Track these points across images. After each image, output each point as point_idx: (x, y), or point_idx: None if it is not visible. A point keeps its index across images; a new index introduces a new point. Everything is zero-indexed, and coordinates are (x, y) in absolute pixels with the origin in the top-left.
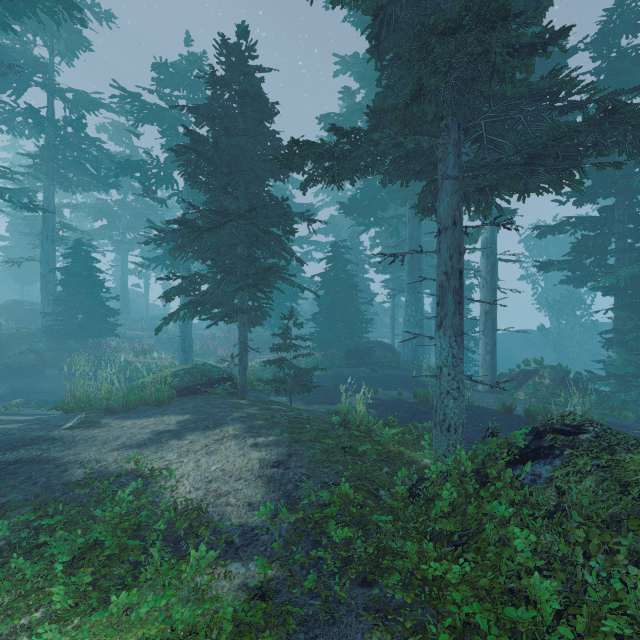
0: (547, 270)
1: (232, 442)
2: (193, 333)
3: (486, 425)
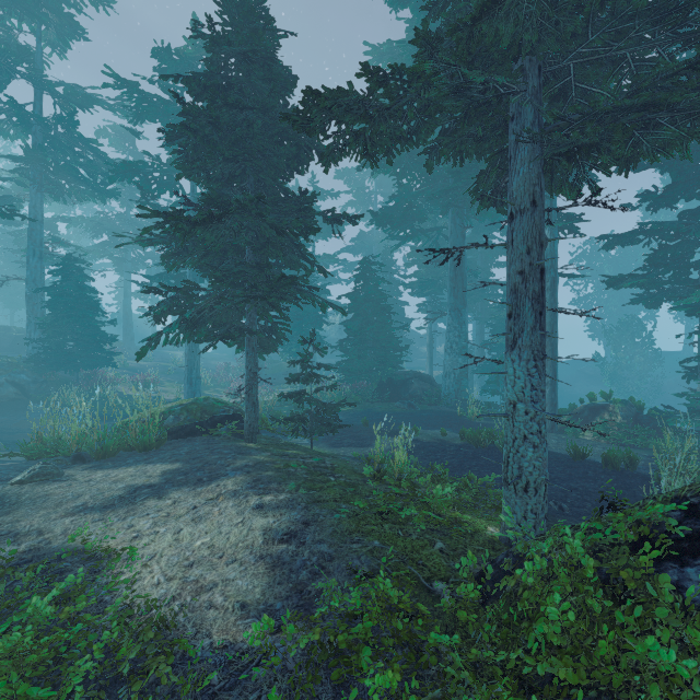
0: (618, 286)
1: (229, 503)
2: (205, 363)
3: (554, 474)
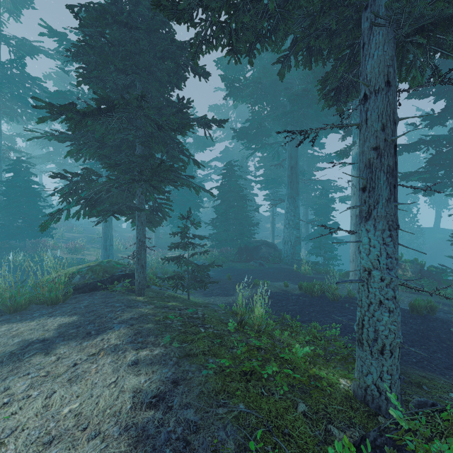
0: (408, 179)
1: (108, 360)
2: (120, 235)
3: None
